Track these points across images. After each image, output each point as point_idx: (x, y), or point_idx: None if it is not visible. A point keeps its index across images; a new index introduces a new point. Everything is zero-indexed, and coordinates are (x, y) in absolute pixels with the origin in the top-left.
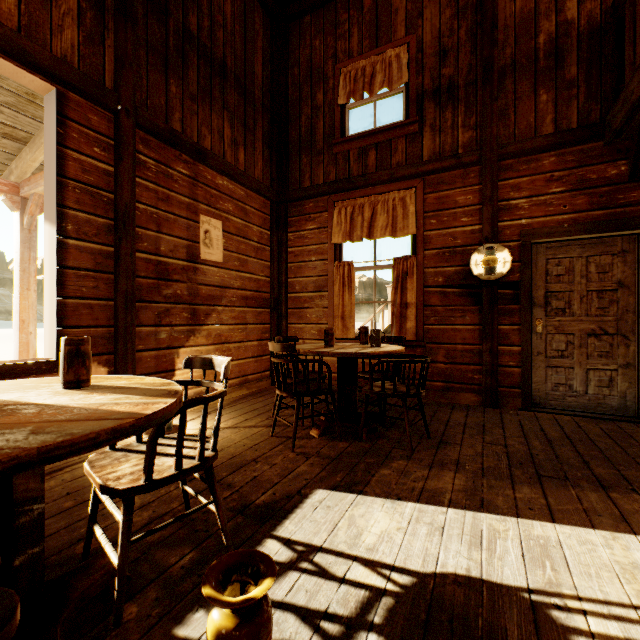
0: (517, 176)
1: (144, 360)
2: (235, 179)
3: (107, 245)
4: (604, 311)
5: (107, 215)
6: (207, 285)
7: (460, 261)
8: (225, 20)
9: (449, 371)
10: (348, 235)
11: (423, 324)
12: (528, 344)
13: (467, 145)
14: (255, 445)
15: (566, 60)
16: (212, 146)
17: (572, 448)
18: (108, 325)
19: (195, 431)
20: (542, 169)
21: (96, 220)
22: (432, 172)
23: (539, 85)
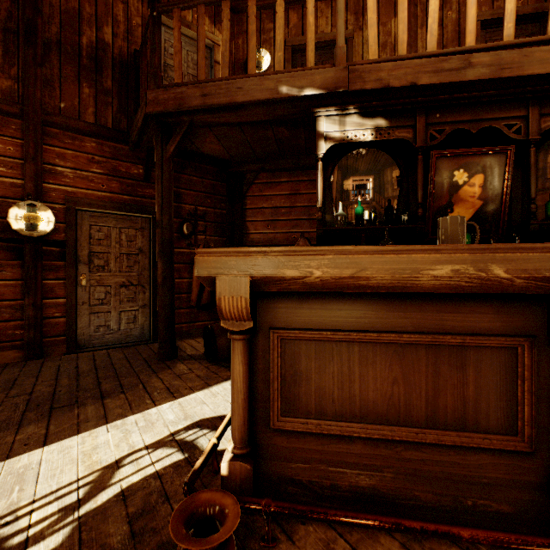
0: (63, 147)
1: None
2: None
3: None
4: (131, 269)
5: None
6: None
7: None
8: None
9: None
10: None
11: None
12: (73, 296)
13: (7, 93)
14: None
15: (105, 71)
16: None
17: (95, 375)
18: None
19: None
20: (86, 149)
21: None
22: None
23: (83, 78)
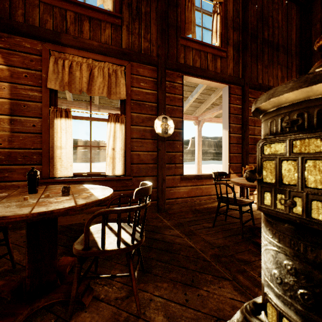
0: None
1: None
2: None
3: (239, 134)
4: None
5: (239, 123)
6: None
7: None
8: (278, 24)
9: None
10: None
11: None
12: None
13: None
14: None
15: None
16: (273, 84)
17: None
18: (240, 163)
19: None
20: None
21: (237, 126)
22: None
23: None
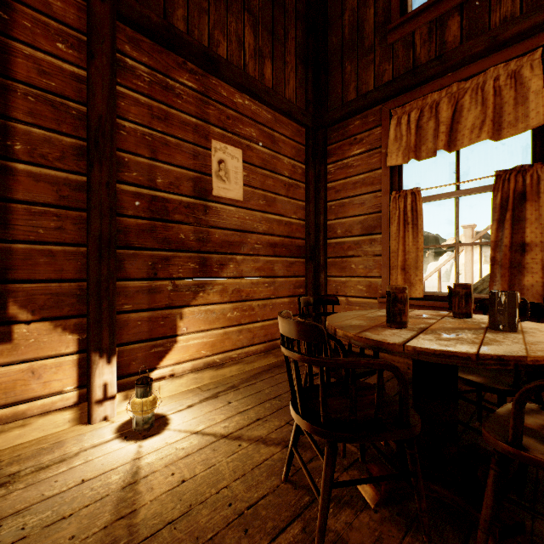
0: None
1: (132, 323)
2: (258, 97)
3: (77, 173)
4: None
5: (77, 133)
6: (221, 228)
7: None
8: None
9: None
10: (412, 150)
11: None
12: None
13: None
14: (249, 508)
15: None
16: (228, 55)
17: None
18: (78, 278)
19: (178, 437)
20: None
21: (60, 139)
22: None
23: None
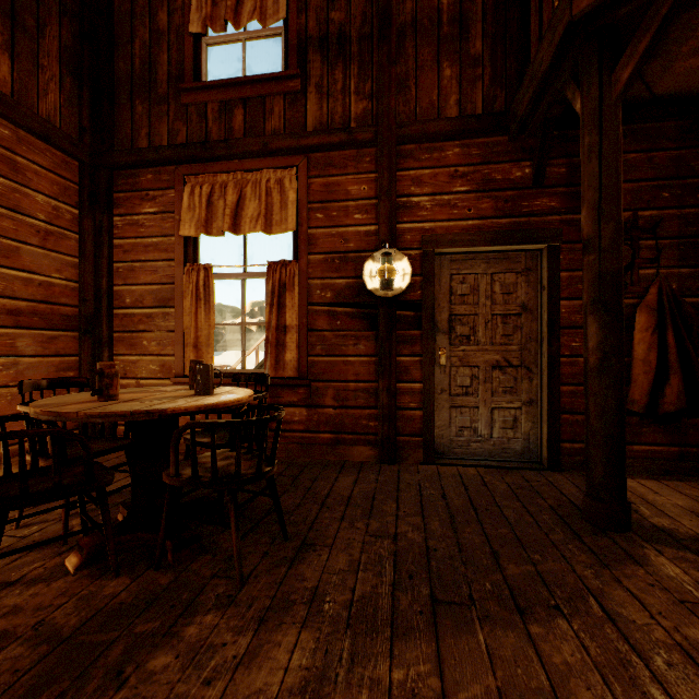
0: (419, 167)
1: None
2: None
3: None
4: (509, 339)
5: None
6: None
7: (353, 271)
8: None
9: (340, 418)
10: (203, 225)
11: (307, 355)
12: (431, 380)
13: (361, 118)
14: None
15: (471, 31)
16: None
17: (478, 527)
18: None
19: None
20: (446, 161)
21: None
22: (318, 148)
23: (443, 56)
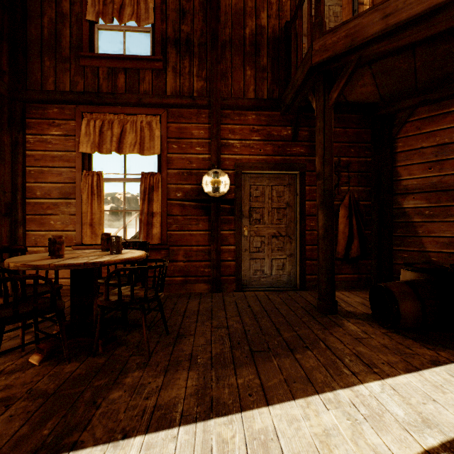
0: (233, 123)
1: None
2: None
3: None
4: (280, 221)
5: None
6: None
7: (195, 181)
8: None
9: (187, 267)
10: (97, 146)
11: (167, 230)
12: (240, 244)
13: (200, 91)
14: None
15: (261, 52)
16: None
17: (268, 318)
18: None
19: None
20: (248, 122)
21: None
22: (174, 105)
23: (246, 63)
